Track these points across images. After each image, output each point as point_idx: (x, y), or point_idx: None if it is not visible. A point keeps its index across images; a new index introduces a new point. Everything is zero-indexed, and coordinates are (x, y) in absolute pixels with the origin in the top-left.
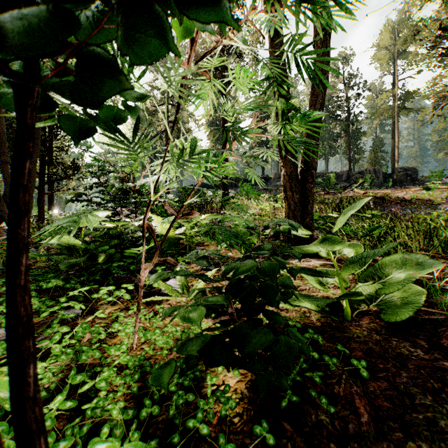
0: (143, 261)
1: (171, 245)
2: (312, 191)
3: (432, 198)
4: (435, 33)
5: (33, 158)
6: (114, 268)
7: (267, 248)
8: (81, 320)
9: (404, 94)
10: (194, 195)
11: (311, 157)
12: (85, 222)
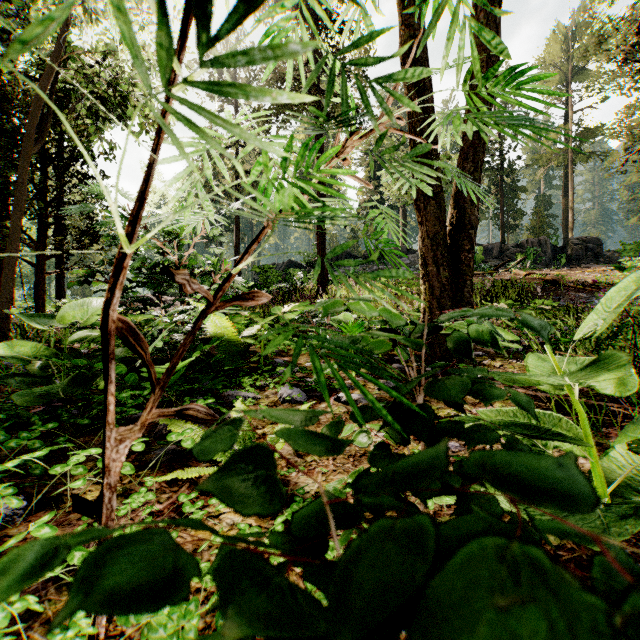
0: (113, 420)
1: (234, 355)
2: (470, 265)
3: None
4: (629, 40)
5: (15, 215)
6: (127, 399)
7: (456, 389)
8: (19, 528)
9: (581, 131)
10: (276, 278)
11: (467, 208)
12: (68, 316)
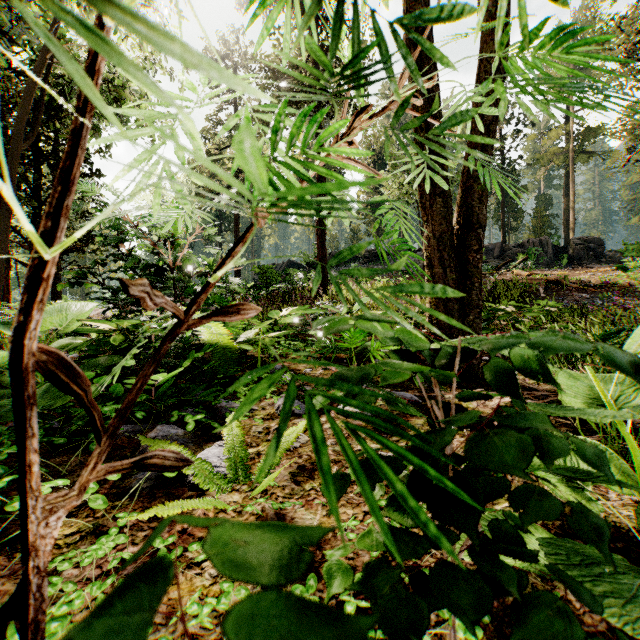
0: (40, 484)
1: (229, 361)
2: (479, 266)
3: (632, 282)
4: (632, 38)
5: (4, 214)
6: (111, 411)
7: (513, 453)
8: None
9: (582, 131)
10: (276, 278)
11: (475, 206)
12: (45, 323)
